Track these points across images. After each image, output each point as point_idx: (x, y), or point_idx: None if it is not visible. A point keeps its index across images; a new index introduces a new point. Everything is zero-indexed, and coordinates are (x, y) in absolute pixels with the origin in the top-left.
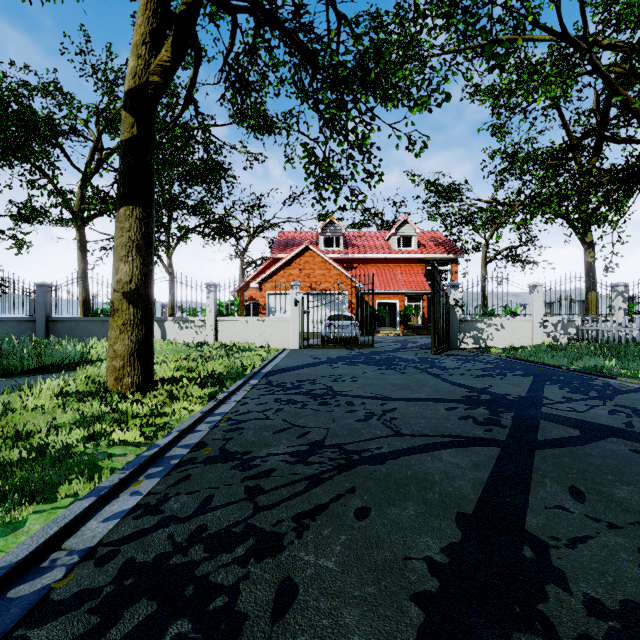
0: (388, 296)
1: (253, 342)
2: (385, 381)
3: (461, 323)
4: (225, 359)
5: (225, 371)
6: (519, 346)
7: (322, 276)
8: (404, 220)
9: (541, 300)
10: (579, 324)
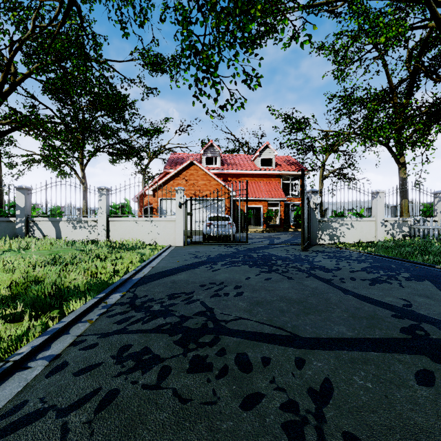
0: (254, 202)
1: (142, 240)
2: (276, 294)
3: (319, 223)
4: (97, 262)
5: (82, 282)
6: (365, 242)
7: (204, 185)
8: (266, 145)
9: (382, 204)
10: (411, 224)
